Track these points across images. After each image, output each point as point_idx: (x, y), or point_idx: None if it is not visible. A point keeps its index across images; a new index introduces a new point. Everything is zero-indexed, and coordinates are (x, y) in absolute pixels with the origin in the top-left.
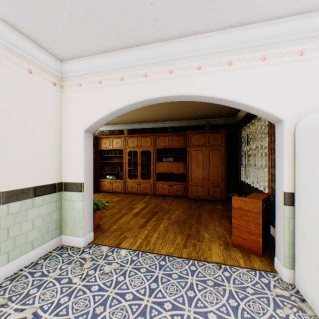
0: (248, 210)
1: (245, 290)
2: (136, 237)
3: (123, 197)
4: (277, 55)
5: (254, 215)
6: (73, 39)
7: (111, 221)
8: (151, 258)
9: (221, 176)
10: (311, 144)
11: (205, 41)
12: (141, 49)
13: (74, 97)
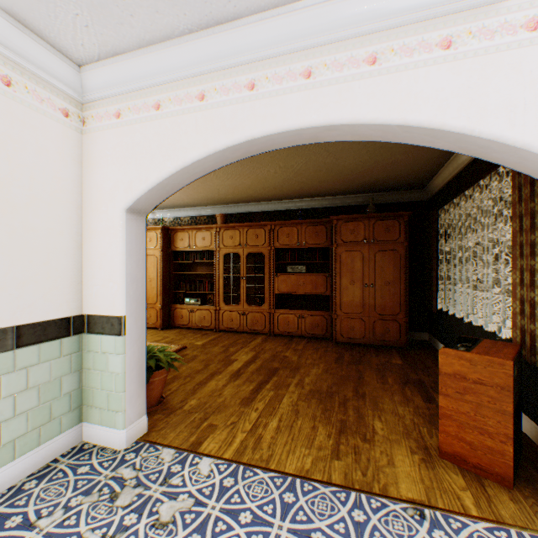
0: (478, 380)
1: None
2: (234, 427)
3: (215, 337)
4: None
5: (494, 392)
6: (91, 3)
7: (187, 389)
8: (264, 485)
9: (398, 300)
10: None
11: None
12: (241, 26)
13: (105, 141)
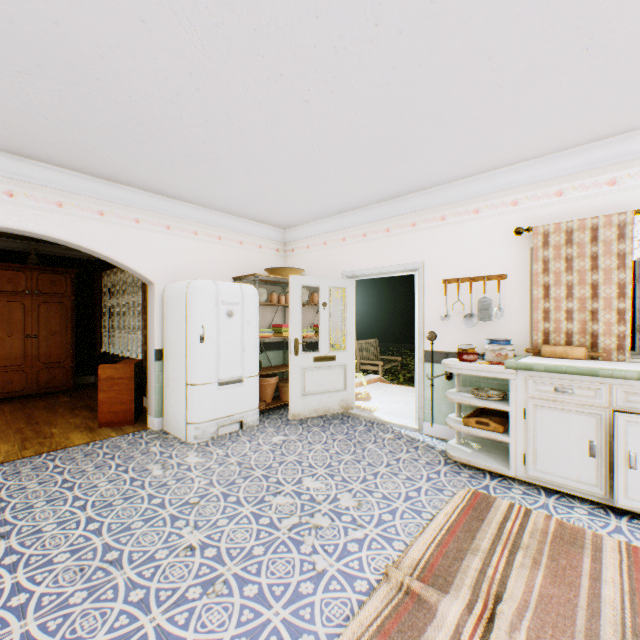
0: (121, 377)
1: (121, 446)
2: None
3: None
4: (151, 222)
5: (128, 381)
6: None
7: None
8: None
9: (67, 348)
10: (174, 308)
11: (71, 178)
12: None
13: None
